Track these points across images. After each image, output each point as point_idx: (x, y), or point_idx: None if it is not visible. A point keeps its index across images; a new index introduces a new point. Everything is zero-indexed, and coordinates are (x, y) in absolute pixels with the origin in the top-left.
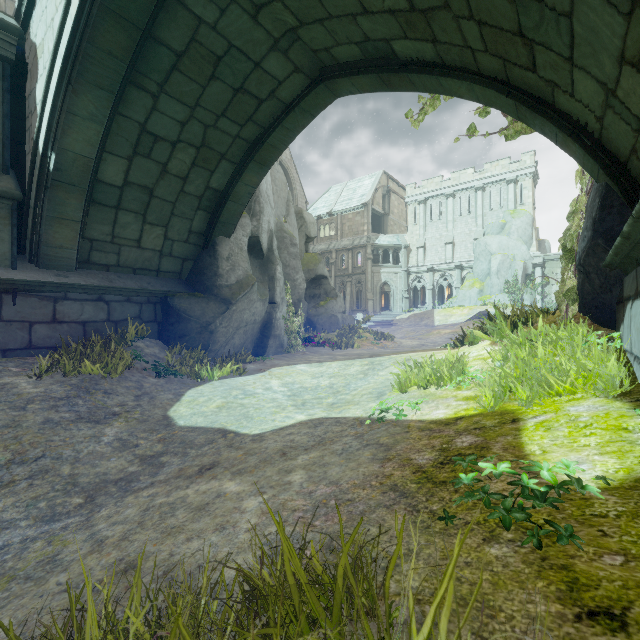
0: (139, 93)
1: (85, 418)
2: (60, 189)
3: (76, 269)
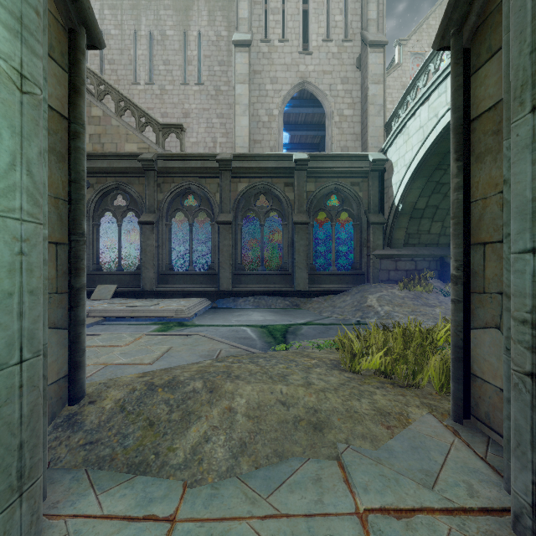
0: (438, 171)
1: (424, 305)
2: (401, 216)
3: (402, 247)
